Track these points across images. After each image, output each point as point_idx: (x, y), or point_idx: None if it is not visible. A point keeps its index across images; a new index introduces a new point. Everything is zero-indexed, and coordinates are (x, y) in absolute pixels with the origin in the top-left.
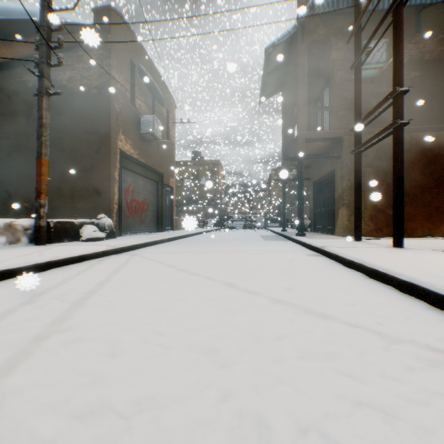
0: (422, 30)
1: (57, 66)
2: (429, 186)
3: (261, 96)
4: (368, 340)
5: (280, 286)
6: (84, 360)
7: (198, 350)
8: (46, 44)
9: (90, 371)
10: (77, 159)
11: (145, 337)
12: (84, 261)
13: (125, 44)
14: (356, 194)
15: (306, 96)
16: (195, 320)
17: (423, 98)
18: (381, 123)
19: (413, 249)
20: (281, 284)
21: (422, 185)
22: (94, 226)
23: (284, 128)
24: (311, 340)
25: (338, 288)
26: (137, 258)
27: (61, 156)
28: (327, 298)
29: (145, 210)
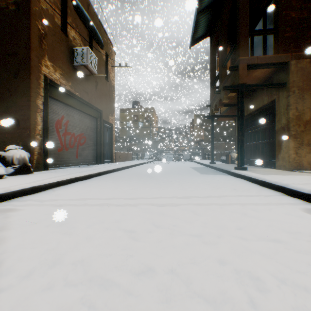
0: None
1: None
2: None
3: (192, 40)
4: None
5: None
6: None
7: None
8: None
9: None
10: None
11: None
12: None
13: None
14: None
15: (247, 18)
16: None
17: None
18: None
19: None
20: None
21: None
22: None
23: (212, 70)
24: None
25: None
26: None
27: None
28: None
29: (82, 144)
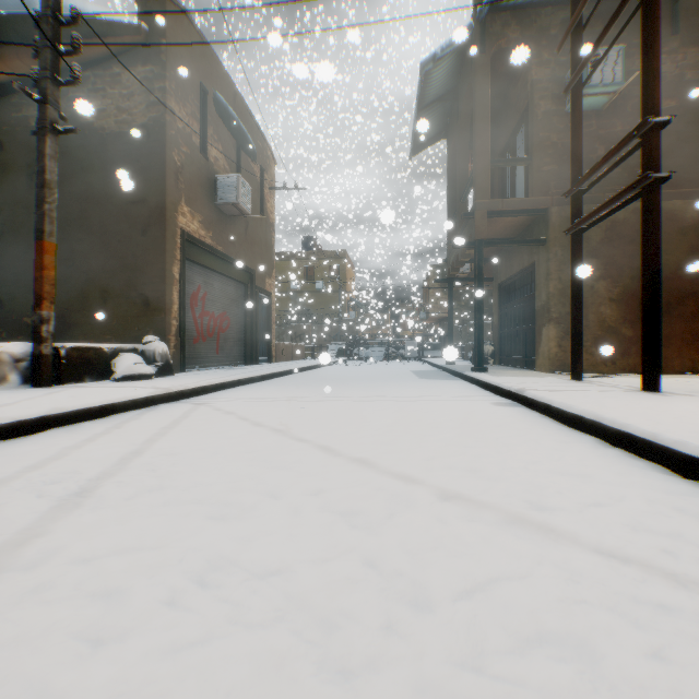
0: (681, 30)
1: (71, 84)
2: (693, 290)
3: (414, 145)
4: (657, 597)
5: (455, 464)
6: (26, 656)
7: (290, 624)
8: (52, 46)
9: (28, 692)
10: (111, 245)
11: (181, 586)
12: (110, 416)
13: (191, 56)
14: (573, 302)
15: (488, 140)
16: (292, 543)
17: (683, 144)
18: (612, 185)
19: (679, 394)
20: (456, 459)
21: (681, 288)
22: (135, 355)
23: (450, 197)
24: (535, 599)
25: (563, 468)
26: (202, 409)
27: (85, 240)
28: (547, 491)
29: (225, 330)
